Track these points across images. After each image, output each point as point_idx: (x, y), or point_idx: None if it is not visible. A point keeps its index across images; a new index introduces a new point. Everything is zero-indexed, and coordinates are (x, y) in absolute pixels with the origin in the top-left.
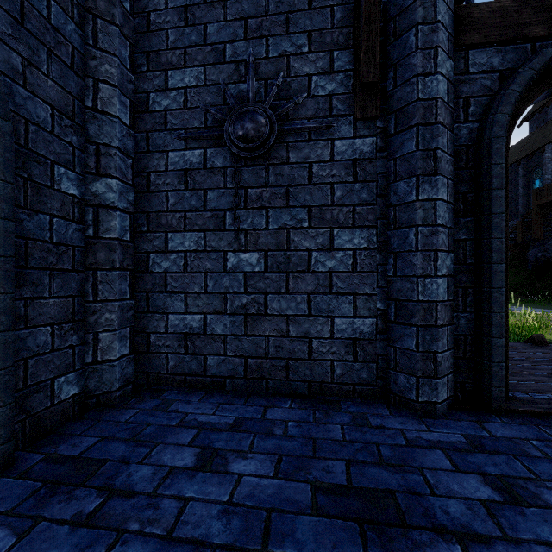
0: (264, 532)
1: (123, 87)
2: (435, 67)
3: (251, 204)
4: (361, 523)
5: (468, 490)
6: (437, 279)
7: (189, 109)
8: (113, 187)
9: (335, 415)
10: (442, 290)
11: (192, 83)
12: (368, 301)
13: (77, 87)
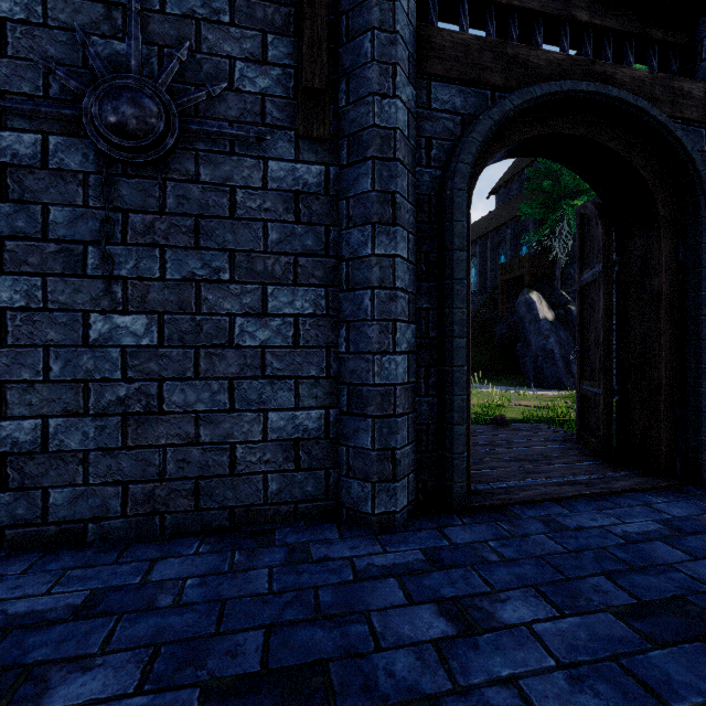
0: None
1: None
2: (394, 89)
3: (134, 238)
4: None
5: (421, 629)
6: (396, 356)
7: (10, 59)
8: None
9: (265, 553)
10: (402, 370)
11: (18, 14)
12: (315, 386)
13: None
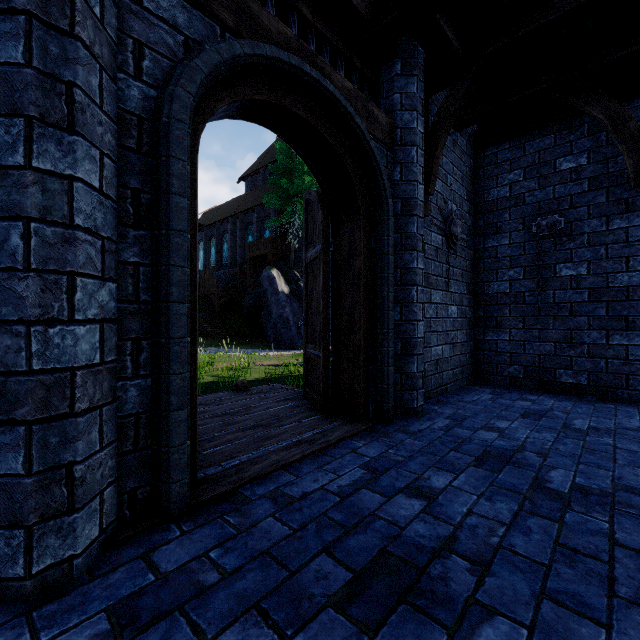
0: None
1: None
2: None
3: None
4: None
5: None
6: (75, 326)
7: None
8: None
9: None
10: (88, 346)
11: None
12: None
13: None
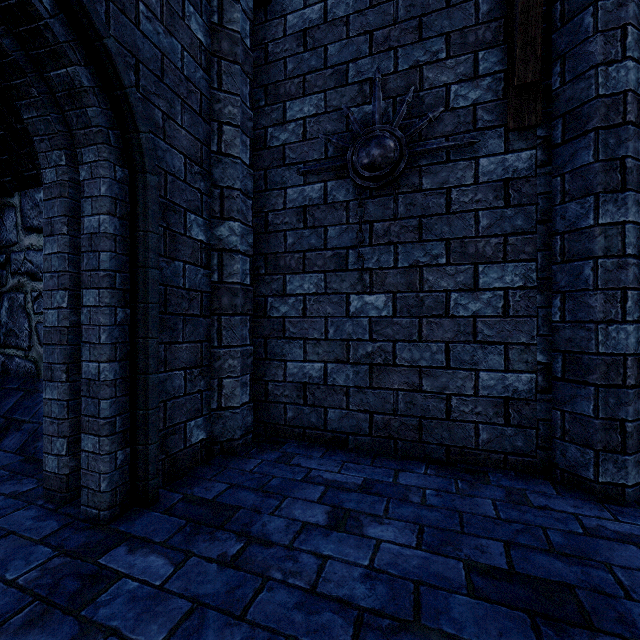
0: (414, 604)
1: (244, 126)
2: (624, 52)
3: (377, 240)
4: (532, 616)
5: None
6: (626, 325)
7: (308, 141)
8: (235, 230)
9: (483, 487)
10: (634, 340)
11: (312, 112)
12: (525, 352)
13: (204, 133)
